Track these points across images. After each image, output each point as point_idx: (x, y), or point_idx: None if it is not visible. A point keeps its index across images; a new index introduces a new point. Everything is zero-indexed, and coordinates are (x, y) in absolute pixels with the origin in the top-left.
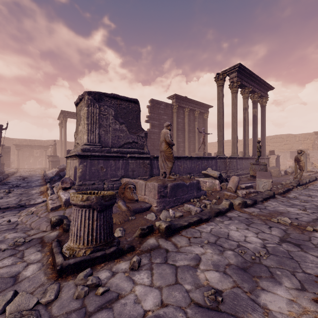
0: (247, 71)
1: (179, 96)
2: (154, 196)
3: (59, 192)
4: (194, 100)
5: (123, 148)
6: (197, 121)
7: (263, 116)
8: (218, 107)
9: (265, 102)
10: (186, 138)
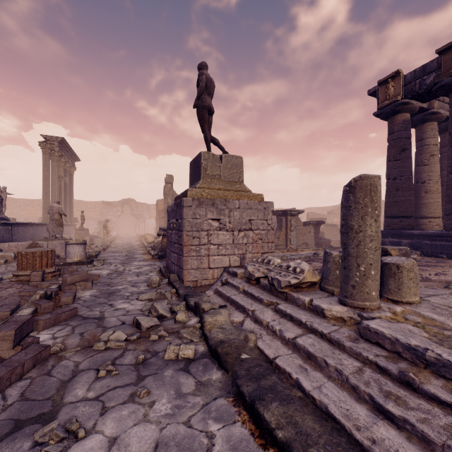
0: (67, 144)
1: None
2: (62, 249)
3: None
4: None
5: None
6: None
7: (72, 184)
8: (46, 174)
9: (74, 172)
10: None
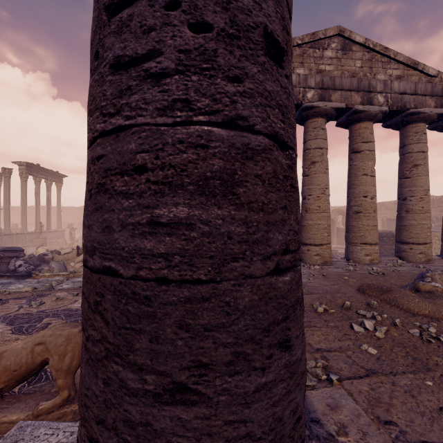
0: (37, 166)
1: None
2: None
3: None
4: None
5: None
6: None
7: (59, 197)
8: (5, 194)
9: (61, 186)
10: None
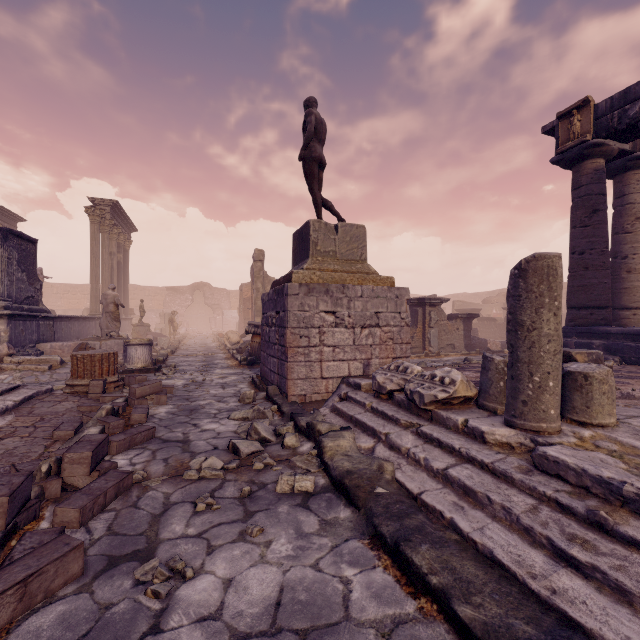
0: (121, 209)
1: None
2: (119, 351)
3: (14, 359)
4: None
5: (23, 304)
6: None
7: (127, 263)
8: (94, 251)
9: (129, 246)
10: None
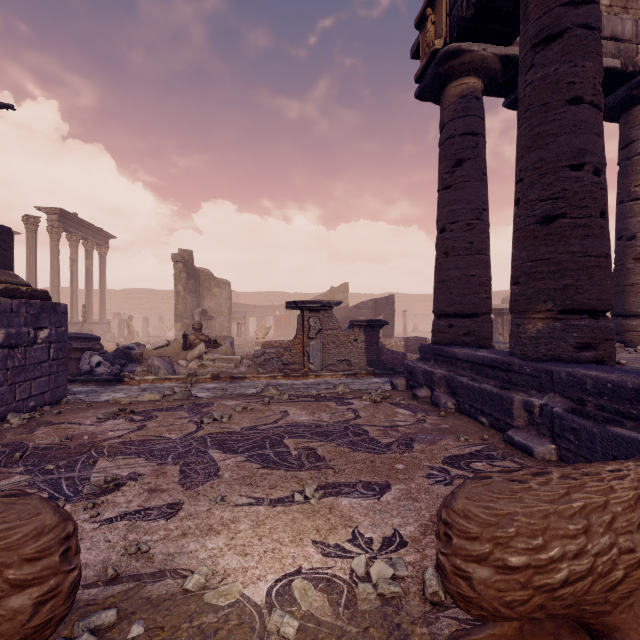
0: (74, 217)
1: None
2: None
3: None
4: None
5: None
6: None
7: (103, 269)
8: (29, 258)
9: (105, 253)
10: None
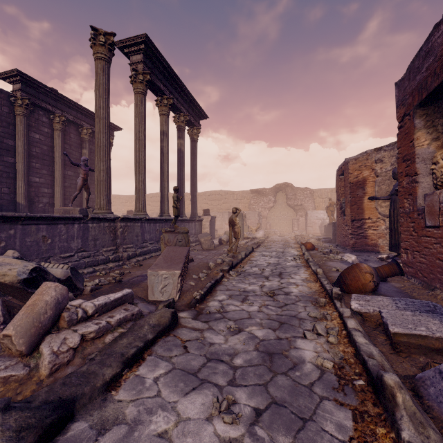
0: (164, 62)
1: (30, 79)
2: None
3: None
4: (76, 102)
5: None
6: (87, 149)
7: (194, 155)
8: (97, 106)
9: (197, 135)
10: (57, 179)
